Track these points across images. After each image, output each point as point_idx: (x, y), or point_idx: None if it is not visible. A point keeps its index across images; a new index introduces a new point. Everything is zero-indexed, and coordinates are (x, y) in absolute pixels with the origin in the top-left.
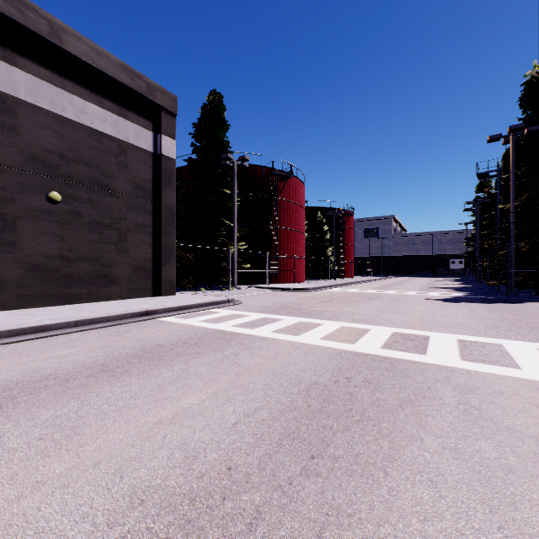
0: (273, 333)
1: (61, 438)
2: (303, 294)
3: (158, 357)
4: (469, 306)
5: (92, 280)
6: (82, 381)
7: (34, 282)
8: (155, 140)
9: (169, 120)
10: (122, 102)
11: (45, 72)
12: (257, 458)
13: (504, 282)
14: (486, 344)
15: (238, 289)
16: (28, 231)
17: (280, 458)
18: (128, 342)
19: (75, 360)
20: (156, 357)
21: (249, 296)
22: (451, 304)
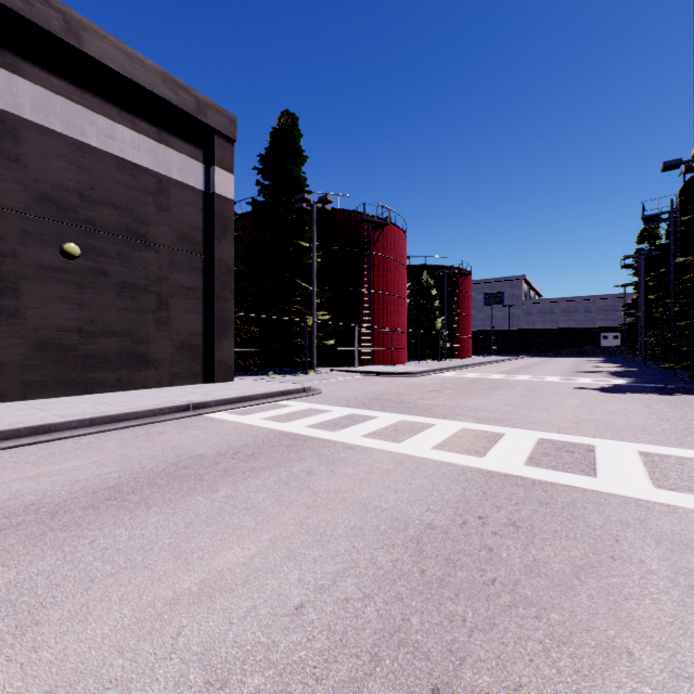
0: (364, 438)
1: (7, 630)
2: (405, 380)
3: (196, 476)
4: (640, 398)
5: (122, 361)
6: (74, 517)
7: (44, 364)
8: (207, 174)
9: (226, 147)
10: (162, 123)
11: (59, 83)
12: (333, 690)
13: (684, 365)
14: (685, 459)
15: (318, 373)
16: (35, 295)
17: (375, 691)
18: (158, 450)
19: (76, 478)
20: (192, 476)
21: (332, 383)
22: (614, 395)
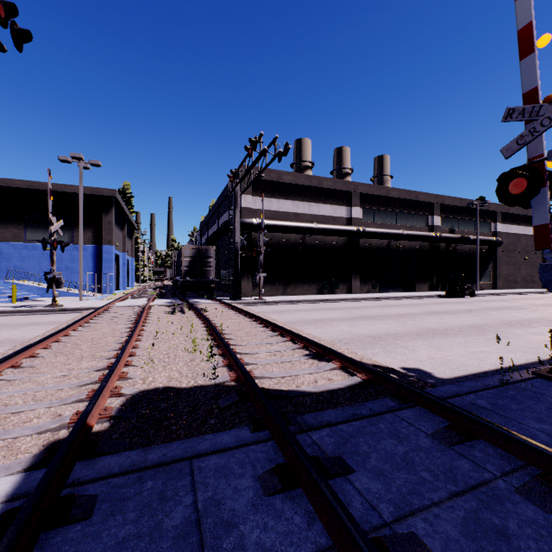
0: None
1: None
2: None
3: None
4: None
5: (530, 282)
6: None
7: (522, 282)
8: None
9: None
10: None
11: (523, 224)
12: None
13: None
14: None
15: None
16: (521, 268)
17: None
18: None
19: None
20: None
21: None
22: None
